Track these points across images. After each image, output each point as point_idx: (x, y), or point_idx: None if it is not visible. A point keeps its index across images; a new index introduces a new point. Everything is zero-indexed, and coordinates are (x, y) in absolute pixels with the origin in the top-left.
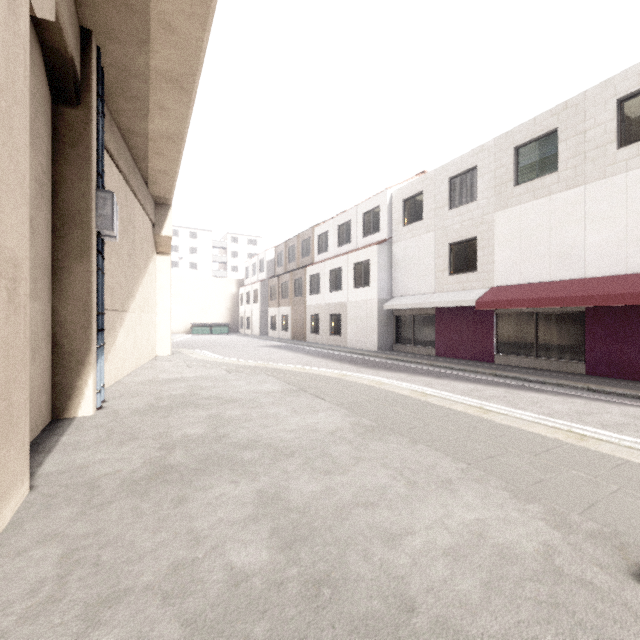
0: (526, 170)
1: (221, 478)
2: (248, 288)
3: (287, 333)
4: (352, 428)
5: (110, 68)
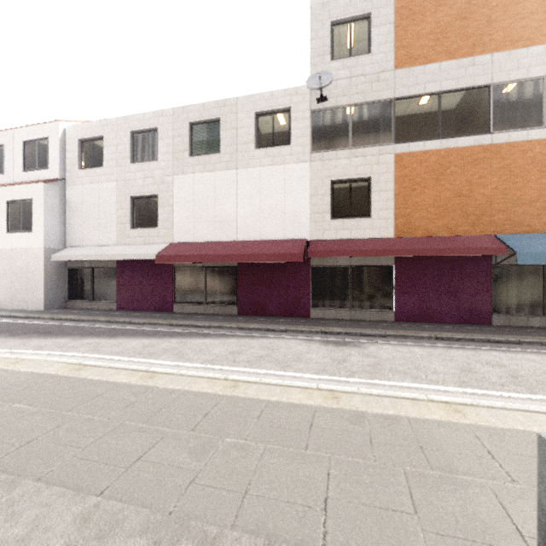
0: (198, 145)
1: None
2: None
3: None
4: None
5: None
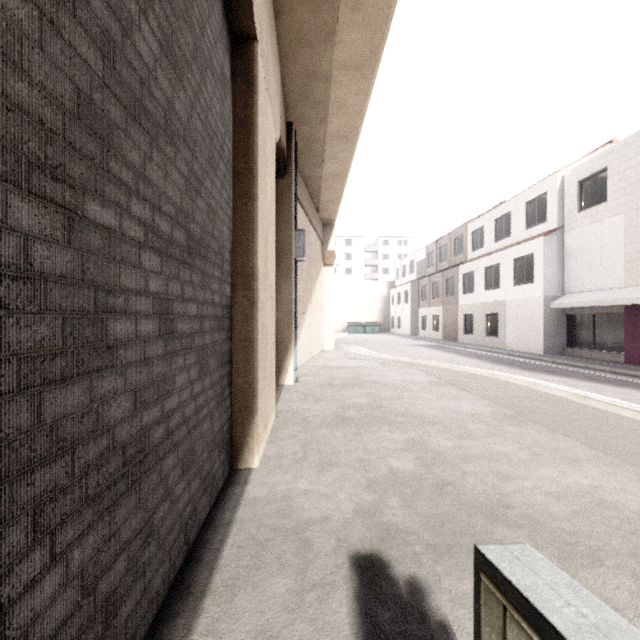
0: None
1: (381, 428)
2: (398, 289)
3: (438, 333)
4: (491, 415)
5: (301, 141)
